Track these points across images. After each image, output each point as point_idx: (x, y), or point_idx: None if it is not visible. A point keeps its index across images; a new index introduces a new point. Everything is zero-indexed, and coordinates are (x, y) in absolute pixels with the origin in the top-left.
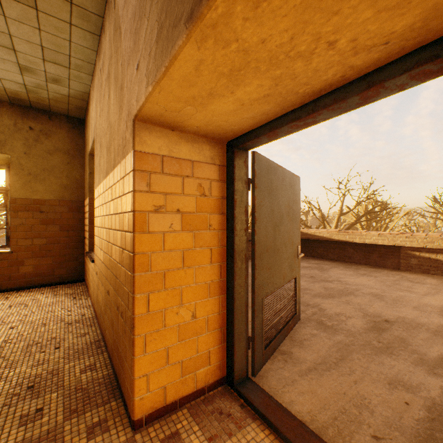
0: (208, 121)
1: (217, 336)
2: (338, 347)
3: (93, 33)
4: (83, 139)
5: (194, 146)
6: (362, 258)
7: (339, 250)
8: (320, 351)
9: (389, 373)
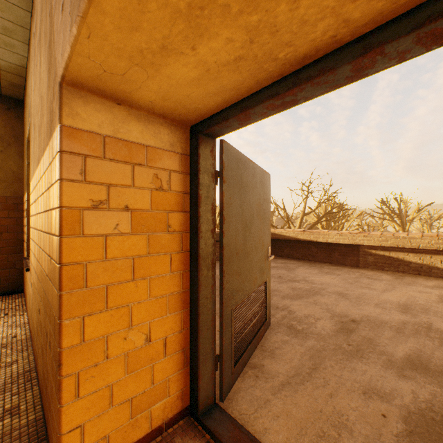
0: (165, 93)
1: (177, 359)
2: (310, 354)
3: None
4: (21, 124)
5: (149, 127)
6: (325, 257)
7: (304, 249)
8: (293, 360)
9: (362, 380)
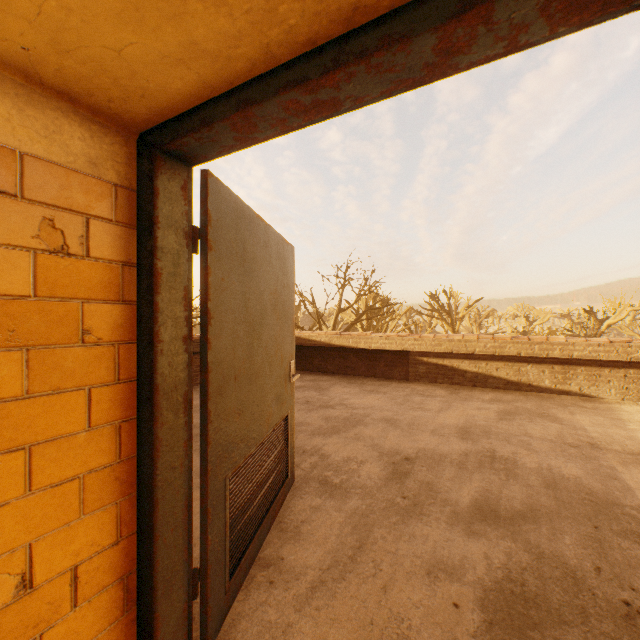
0: (58, 32)
1: (108, 602)
2: (353, 522)
3: None
4: None
5: (29, 113)
6: (368, 369)
7: (341, 359)
8: (328, 539)
9: (425, 552)
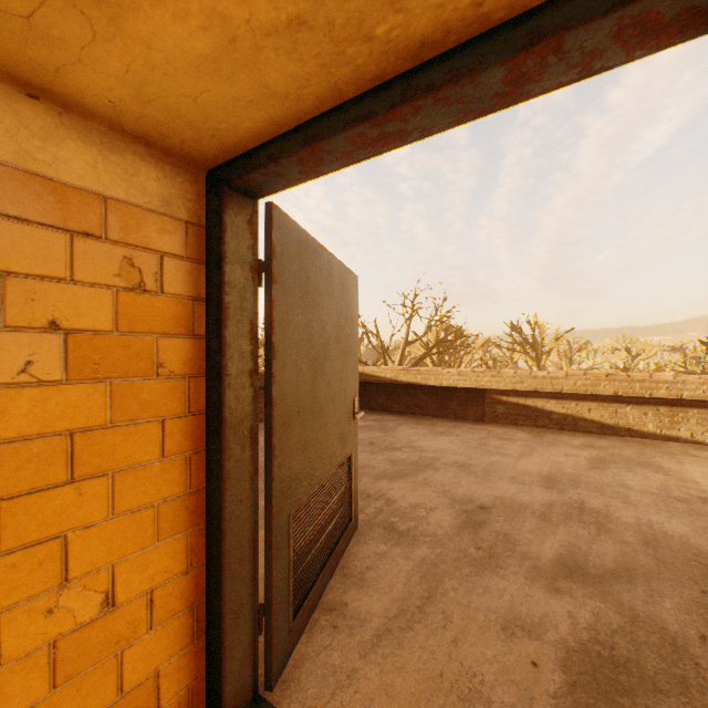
0: (142, 85)
1: (179, 628)
2: (421, 572)
3: None
4: None
5: (112, 159)
6: (438, 408)
7: (408, 397)
8: (395, 587)
9: (500, 607)
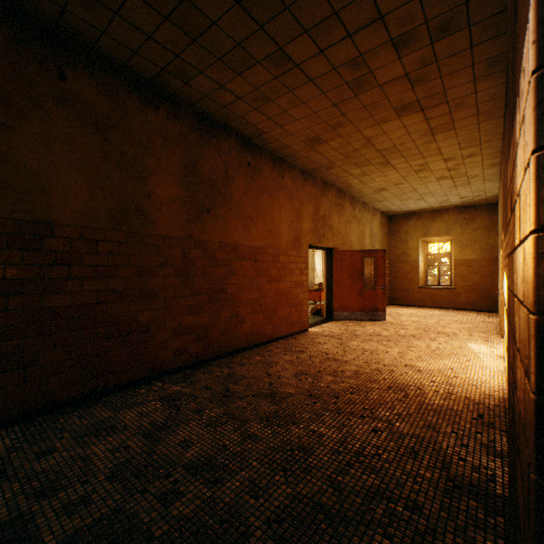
0: None
1: None
2: None
3: (494, 181)
4: (496, 216)
5: None
6: None
7: None
8: None
9: None
